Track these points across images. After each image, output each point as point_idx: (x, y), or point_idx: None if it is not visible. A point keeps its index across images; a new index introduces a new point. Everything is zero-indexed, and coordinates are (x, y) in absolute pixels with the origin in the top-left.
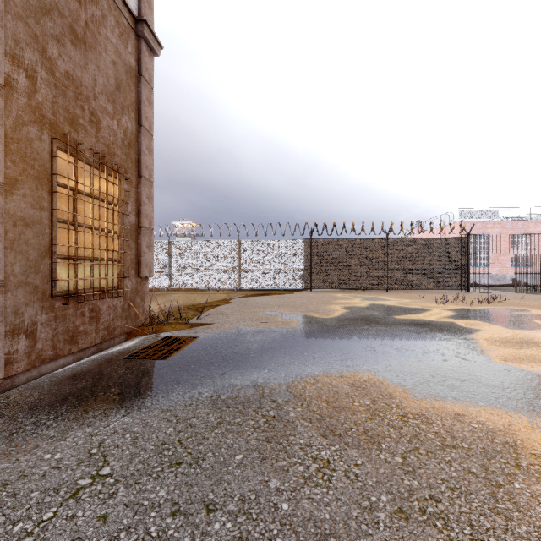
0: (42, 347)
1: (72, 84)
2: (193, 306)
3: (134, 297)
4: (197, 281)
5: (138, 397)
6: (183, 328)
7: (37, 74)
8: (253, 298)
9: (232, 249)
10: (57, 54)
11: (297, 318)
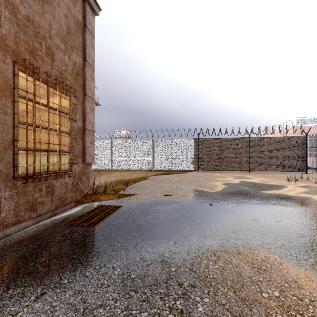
0: (6, 216)
1: (31, 25)
2: (123, 181)
3: (81, 177)
4: (127, 165)
5: (59, 271)
6: (113, 198)
7: (1, 13)
8: (161, 176)
9: (148, 145)
10: (18, 1)
11: (192, 191)
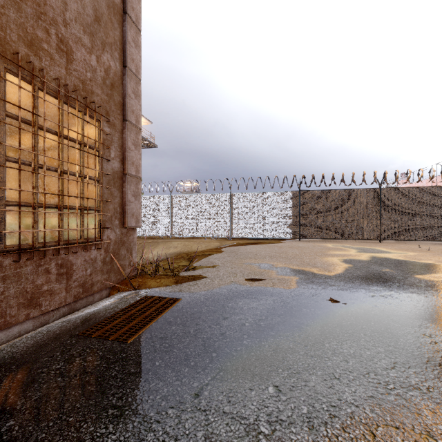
0: None
1: None
2: (186, 255)
3: (119, 249)
4: (194, 230)
5: None
6: (168, 284)
7: None
8: (243, 247)
9: (224, 202)
10: None
11: (295, 274)
